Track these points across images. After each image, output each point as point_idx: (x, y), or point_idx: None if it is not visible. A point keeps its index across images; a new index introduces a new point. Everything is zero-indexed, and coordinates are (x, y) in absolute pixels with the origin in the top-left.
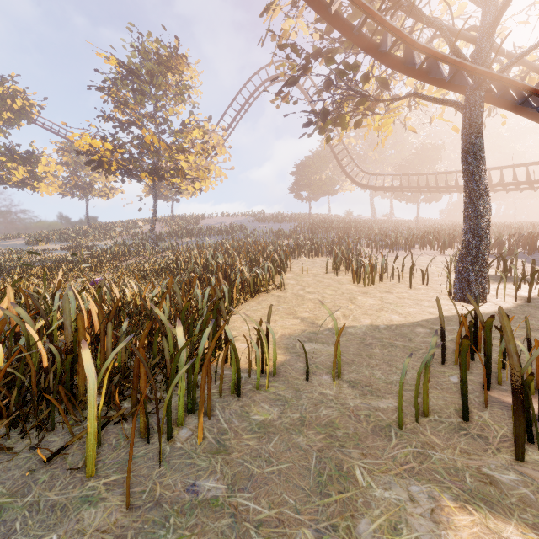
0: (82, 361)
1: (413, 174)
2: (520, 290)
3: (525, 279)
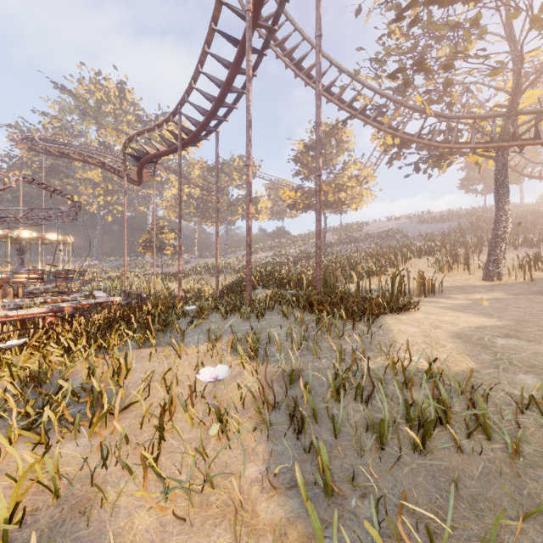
0: (301, 281)
1: None
2: None
3: None
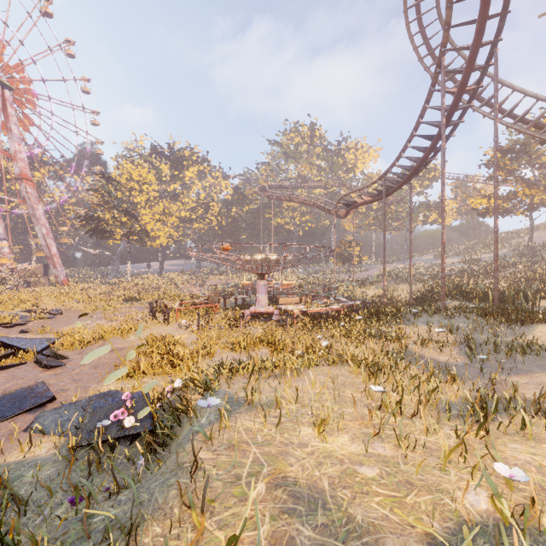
0: (487, 295)
1: None
2: None
3: None
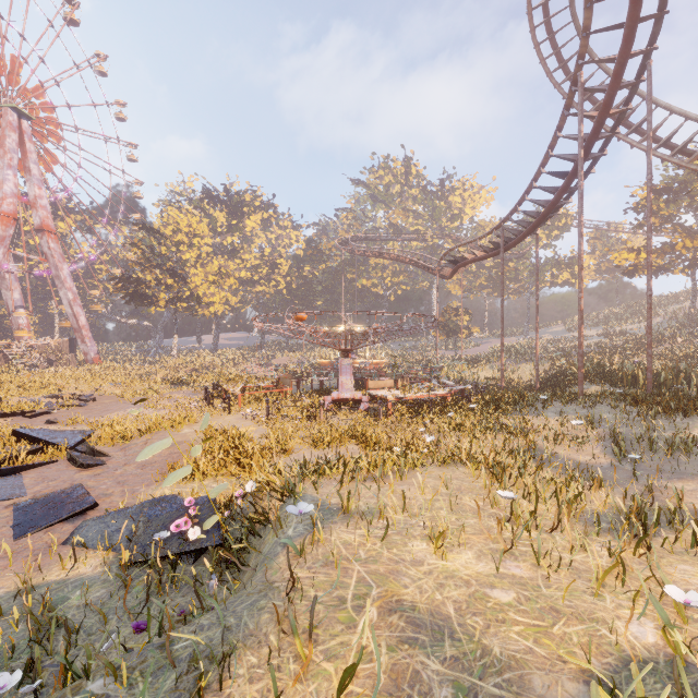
0: (637, 378)
1: None
2: None
3: None
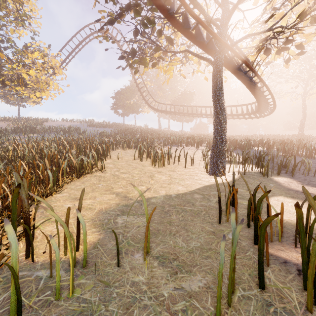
0: None
1: (181, 105)
2: (237, 168)
3: (238, 162)
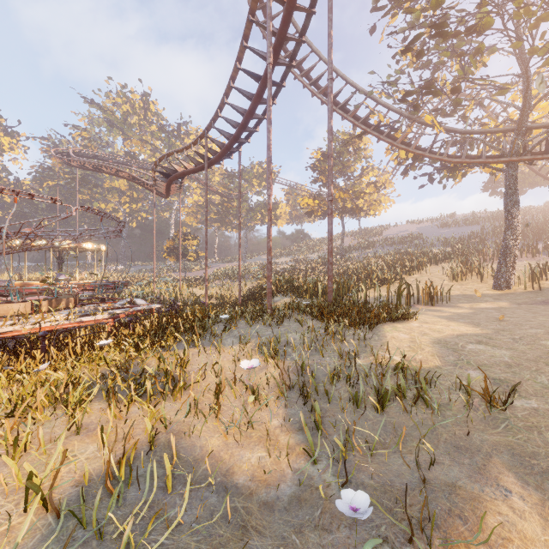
0: (317, 289)
1: None
2: None
3: None
